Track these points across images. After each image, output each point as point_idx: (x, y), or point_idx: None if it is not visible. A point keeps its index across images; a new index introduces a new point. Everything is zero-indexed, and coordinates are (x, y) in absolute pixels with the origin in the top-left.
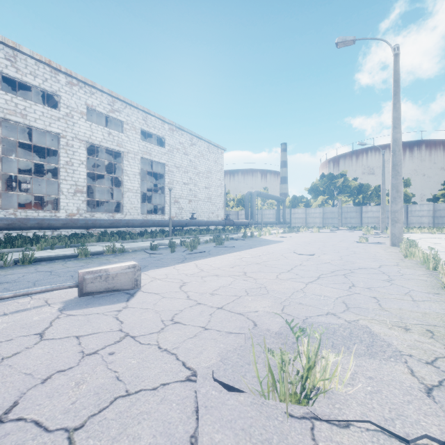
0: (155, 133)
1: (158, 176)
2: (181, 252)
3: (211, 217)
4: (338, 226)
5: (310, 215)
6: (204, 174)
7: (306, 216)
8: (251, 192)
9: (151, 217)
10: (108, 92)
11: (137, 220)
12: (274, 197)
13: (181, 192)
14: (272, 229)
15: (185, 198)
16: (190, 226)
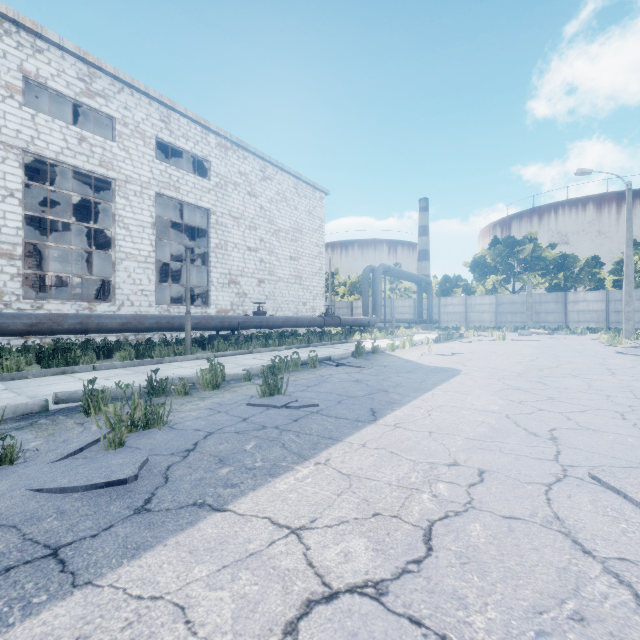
0: (188, 150)
1: (201, 235)
2: (47, 464)
3: (301, 311)
4: (526, 327)
5: (473, 307)
6: (287, 233)
7: (466, 310)
8: (373, 266)
9: (180, 310)
10: (75, 52)
11: (113, 315)
12: (414, 277)
13: (243, 264)
14: (411, 333)
15: (250, 276)
16: (249, 328)
